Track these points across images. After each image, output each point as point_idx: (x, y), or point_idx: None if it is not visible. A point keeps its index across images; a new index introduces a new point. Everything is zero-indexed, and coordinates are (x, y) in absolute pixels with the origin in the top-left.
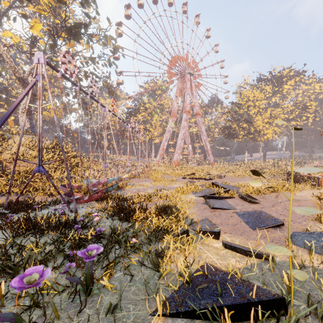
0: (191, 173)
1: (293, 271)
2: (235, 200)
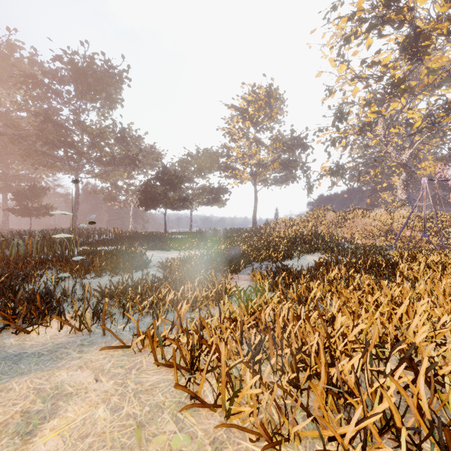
0: None
1: None
2: None
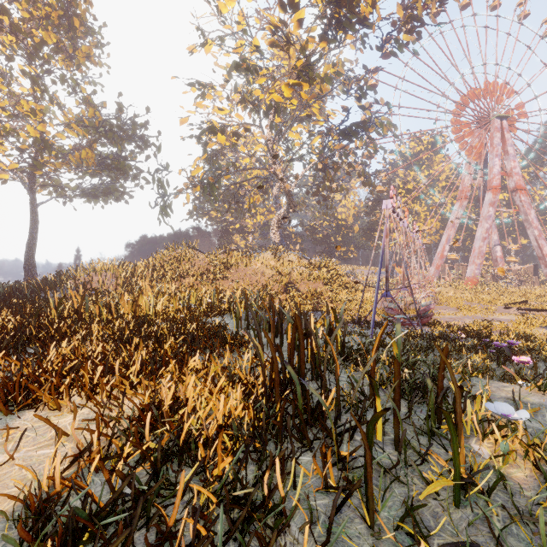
0: (519, 301)
1: None
2: None
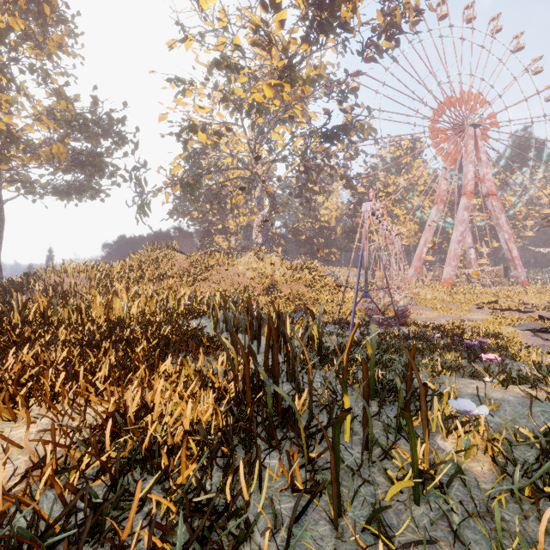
0: (490, 302)
1: None
2: None
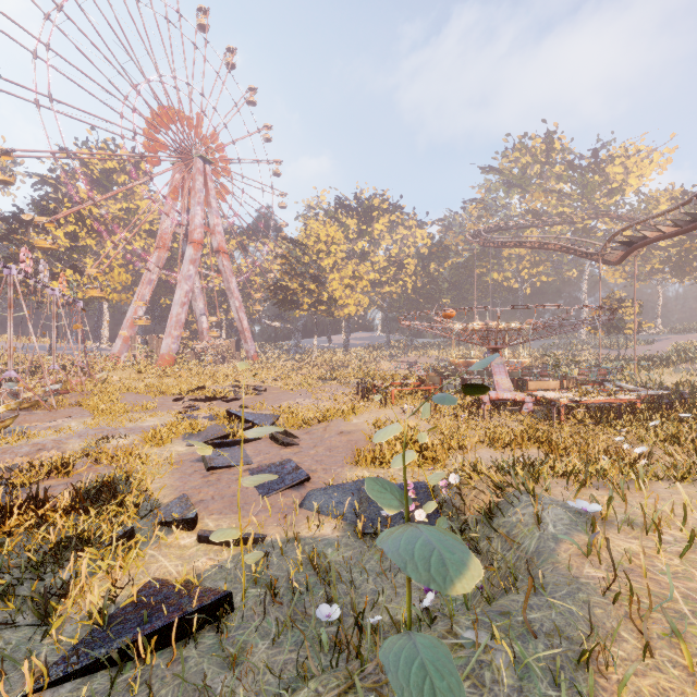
0: (197, 388)
1: (249, 555)
2: (261, 443)
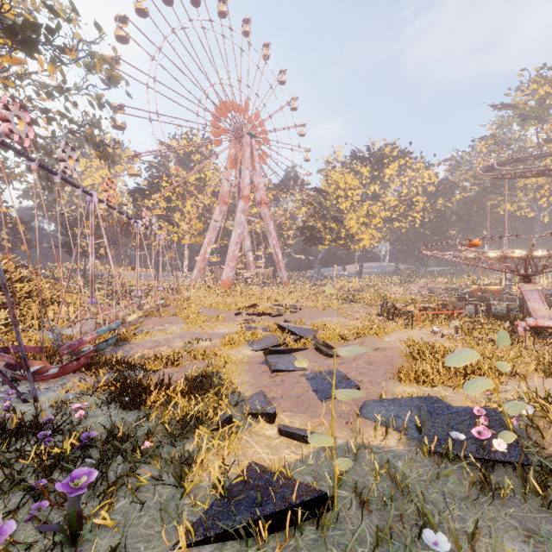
0: (250, 305)
1: (338, 460)
2: (308, 353)
